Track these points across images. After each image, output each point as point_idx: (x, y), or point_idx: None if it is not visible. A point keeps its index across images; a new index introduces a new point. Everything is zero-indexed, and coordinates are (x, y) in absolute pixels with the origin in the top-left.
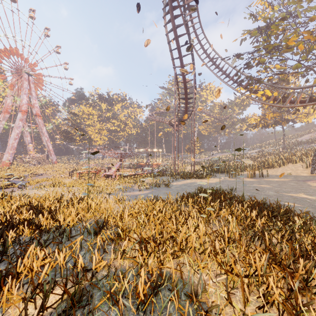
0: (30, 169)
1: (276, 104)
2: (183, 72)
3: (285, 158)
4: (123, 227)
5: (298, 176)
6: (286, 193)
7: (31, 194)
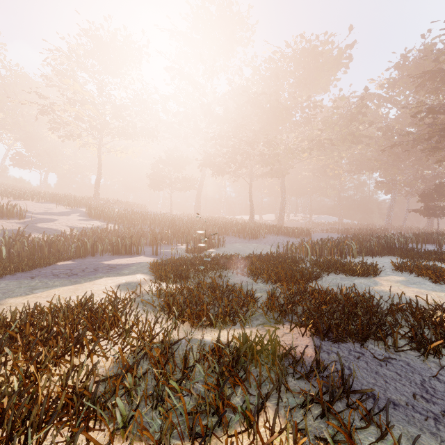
0: None
1: None
2: None
3: None
4: None
5: None
6: None
7: None
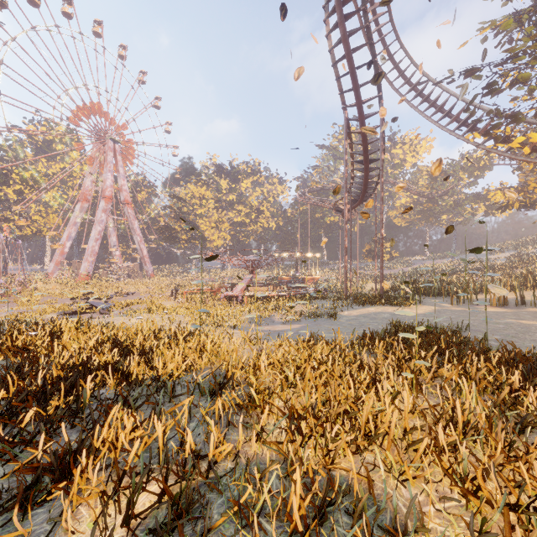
0: (117, 285)
1: None
2: (361, 115)
3: None
4: (258, 386)
5: None
6: None
7: (117, 323)
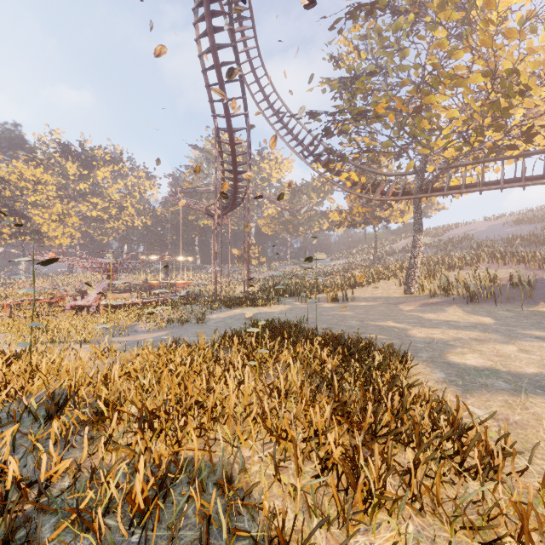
0: None
1: (365, 195)
2: (230, 127)
3: (376, 272)
4: (108, 397)
5: (390, 298)
6: (372, 321)
7: None
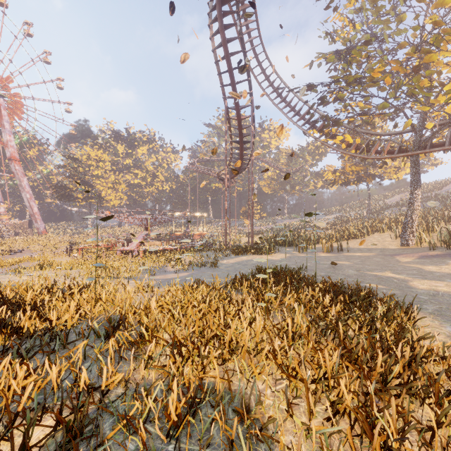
0: (2, 242)
1: (359, 155)
2: (237, 106)
3: (370, 225)
4: (148, 325)
5: (385, 249)
6: (370, 271)
7: (3, 281)
